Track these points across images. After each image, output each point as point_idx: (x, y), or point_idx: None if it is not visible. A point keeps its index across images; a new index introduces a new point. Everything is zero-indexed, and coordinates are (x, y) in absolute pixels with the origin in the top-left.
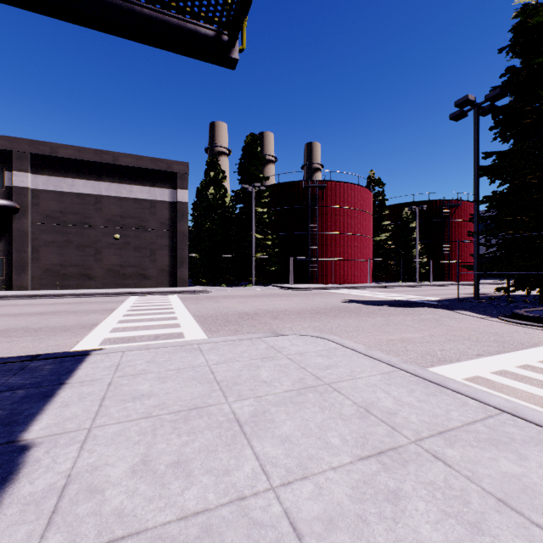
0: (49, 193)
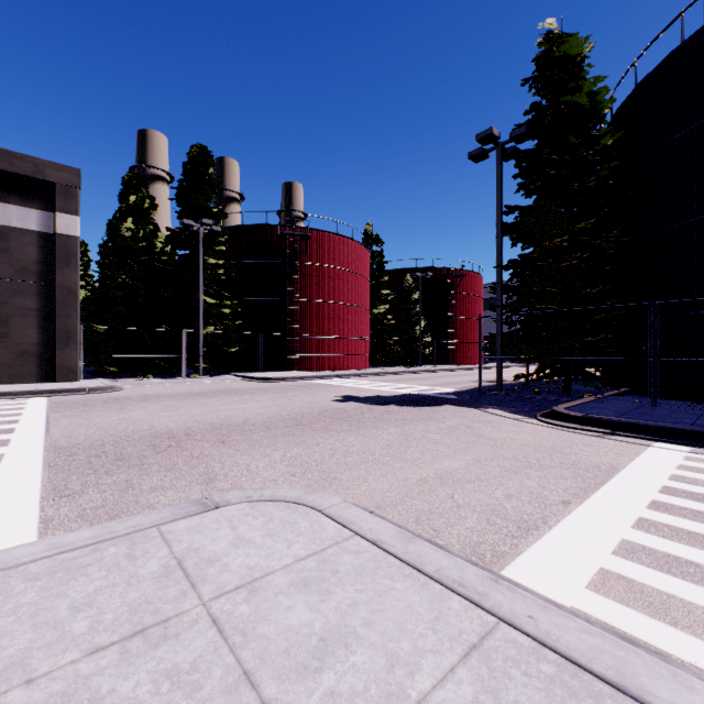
0: None
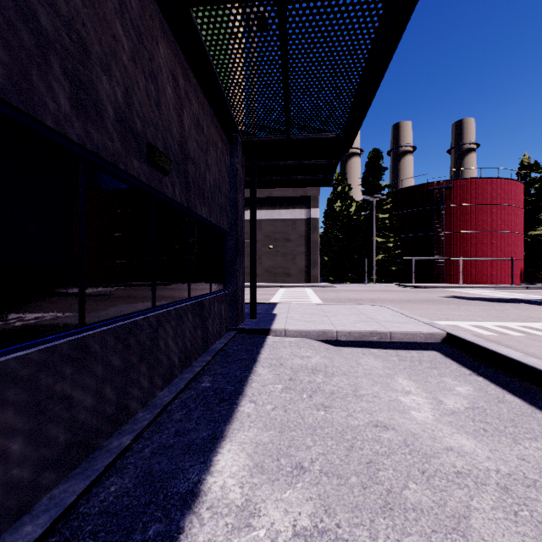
0: None
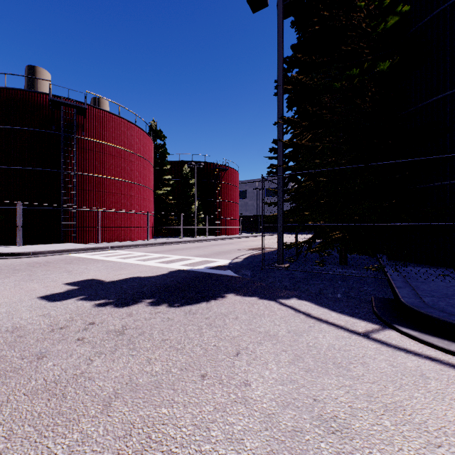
0: None
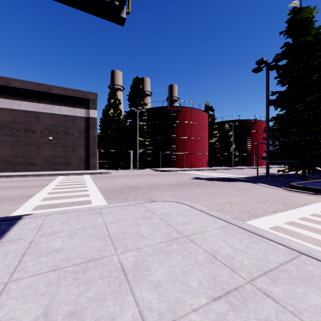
0: (4, 110)
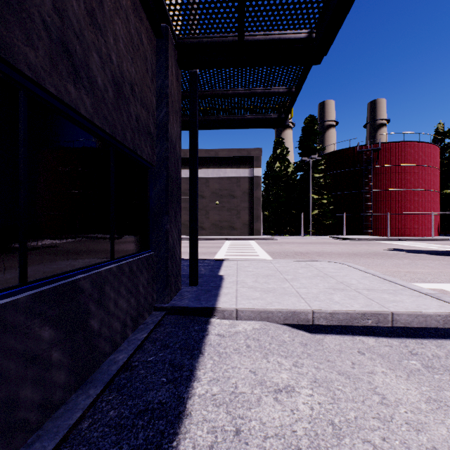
0: (183, 179)
